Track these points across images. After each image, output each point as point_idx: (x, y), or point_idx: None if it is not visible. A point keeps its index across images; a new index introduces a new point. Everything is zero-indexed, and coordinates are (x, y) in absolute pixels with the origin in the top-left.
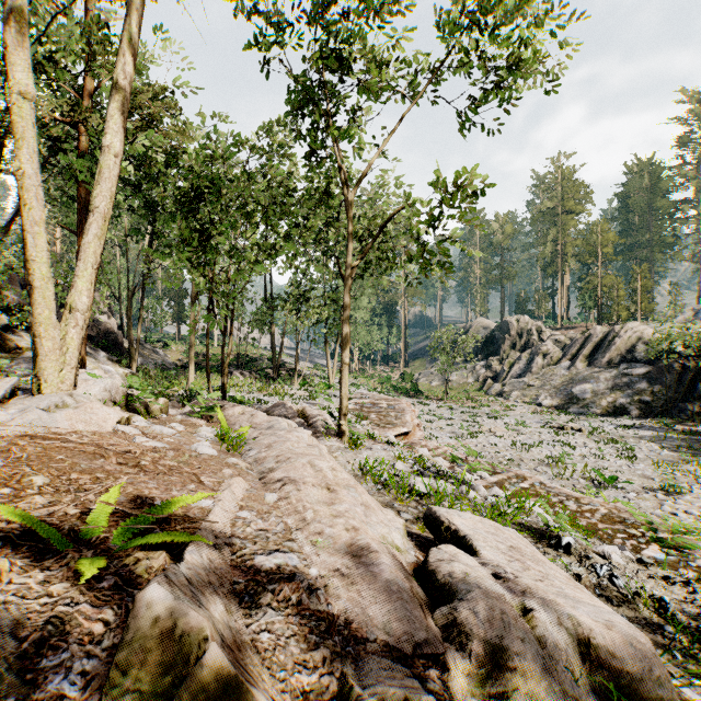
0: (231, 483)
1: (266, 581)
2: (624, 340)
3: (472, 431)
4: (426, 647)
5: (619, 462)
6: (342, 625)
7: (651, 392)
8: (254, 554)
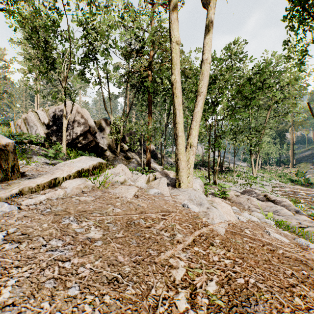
0: None
1: None
2: None
3: None
4: None
5: None
6: None
7: None
8: None
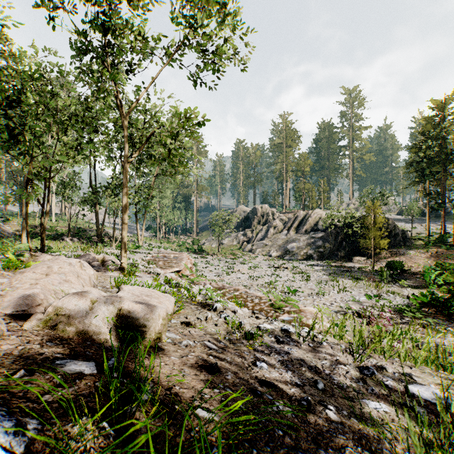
0: None
1: None
2: (313, 218)
3: (229, 271)
4: (22, 312)
5: (301, 283)
6: None
7: (323, 246)
8: None
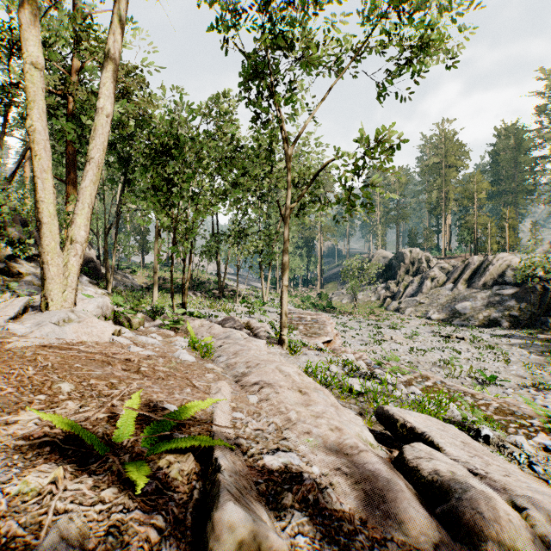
0: (219, 387)
1: (281, 480)
2: (496, 267)
3: (377, 339)
4: (444, 548)
5: (497, 364)
6: (359, 524)
7: (518, 308)
8: (261, 454)
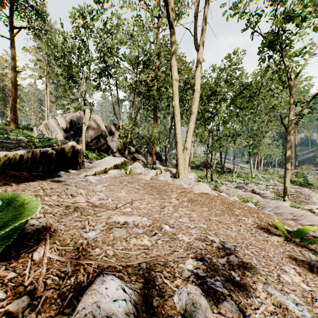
0: (293, 223)
1: None
2: None
3: None
4: None
5: None
6: None
7: None
8: None
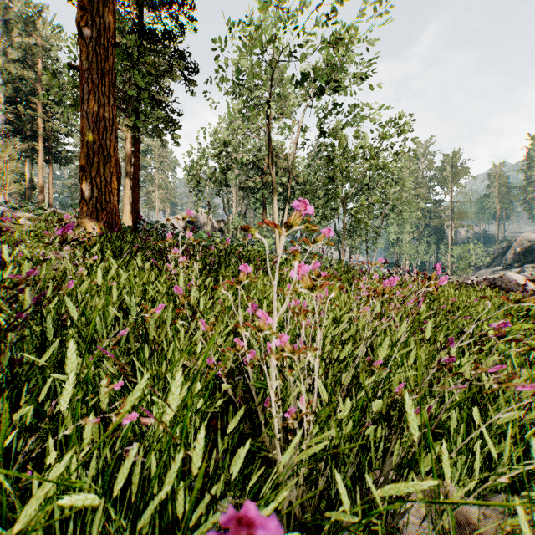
0: None
1: None
2: None
3: None
4: None
5: None
6: None
7: None
8: None
